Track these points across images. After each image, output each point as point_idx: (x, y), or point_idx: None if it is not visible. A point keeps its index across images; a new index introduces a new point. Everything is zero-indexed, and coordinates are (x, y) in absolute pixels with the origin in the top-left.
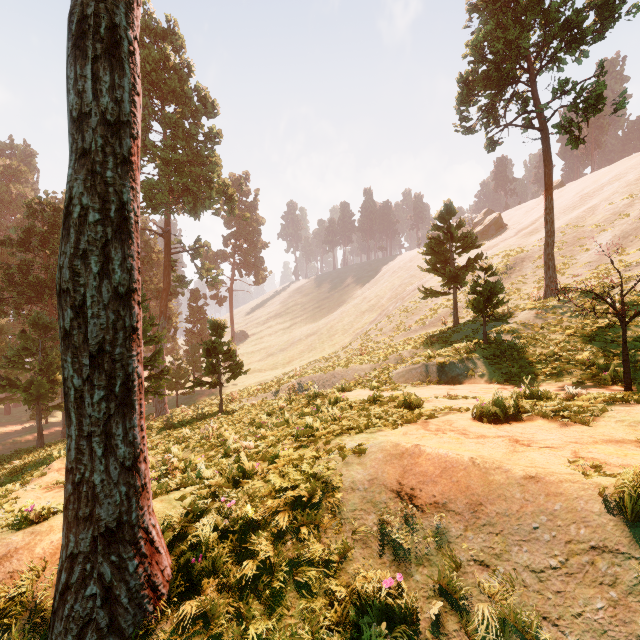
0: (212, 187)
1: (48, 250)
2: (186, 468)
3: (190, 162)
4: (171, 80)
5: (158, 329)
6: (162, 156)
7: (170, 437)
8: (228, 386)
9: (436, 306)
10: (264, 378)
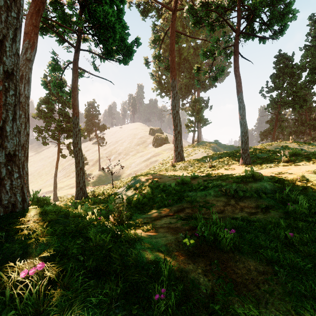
0: None
1: None
2: None
3: None
4: None
5: None
6: None
7: None
8: None
9: None
10: None
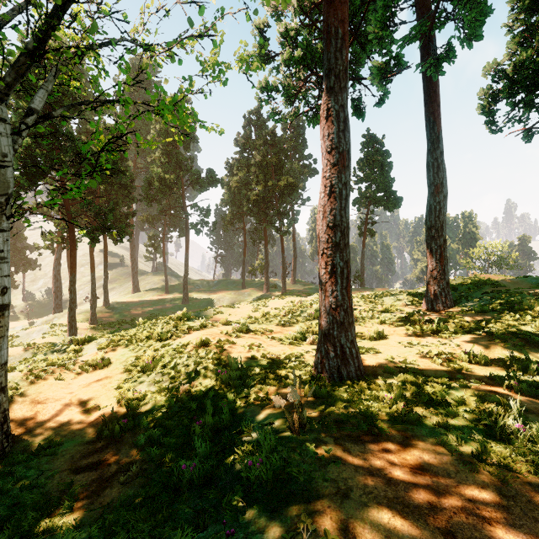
0: None
1: None
2: None
3: None
4: None
5: None
6: None
7: None
8: None
9: None
10: None
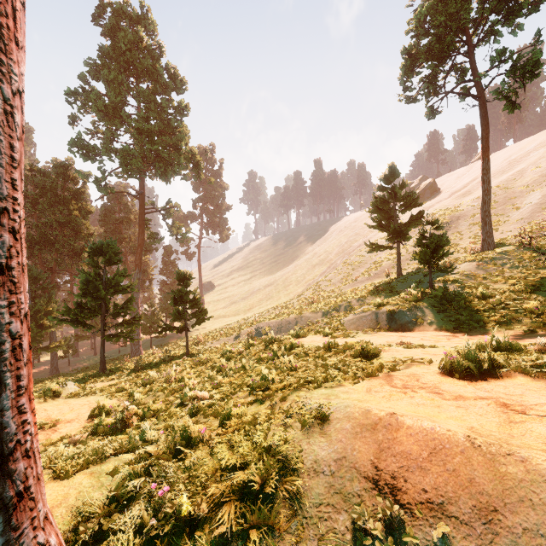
0: (180, 154)
1: (37, 210)
2: (144, 415)
3: (161, 132)
4: (144, 59)
5: (130, 279)
6: (136, 126)
7: (138, 379)
8: (196, 330)
9: (380, 259)
10: (227, 323)
